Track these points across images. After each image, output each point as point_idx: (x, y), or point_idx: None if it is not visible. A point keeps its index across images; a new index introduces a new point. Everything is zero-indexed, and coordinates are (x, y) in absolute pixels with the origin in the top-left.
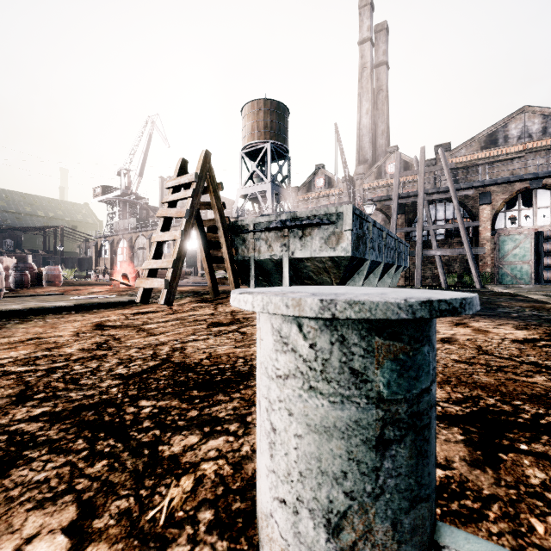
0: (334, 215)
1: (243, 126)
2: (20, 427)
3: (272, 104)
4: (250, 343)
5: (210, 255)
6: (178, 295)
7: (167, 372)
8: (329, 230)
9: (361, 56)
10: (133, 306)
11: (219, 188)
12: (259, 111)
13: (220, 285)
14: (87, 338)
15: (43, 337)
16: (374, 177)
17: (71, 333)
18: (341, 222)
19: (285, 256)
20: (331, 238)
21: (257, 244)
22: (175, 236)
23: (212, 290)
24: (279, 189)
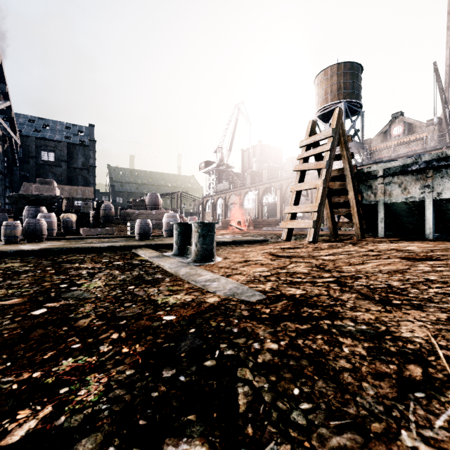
0: None
1: (316, 94)
2: None
3: (345, 66)
4: None
5: (331, 201)
6: (293, 237)
7: None
8: None
9: None
10: (267, 243)
11: (347, 141)
12: (332, 76)
13: None
14: (290, 263)
15: (251, 260)
16: None
17: (266, 259)
18: None
19: (427, 198)
20: None
21: (387, 188)
22: (316, 184)
23: (332, 232)
24: (352, 143)
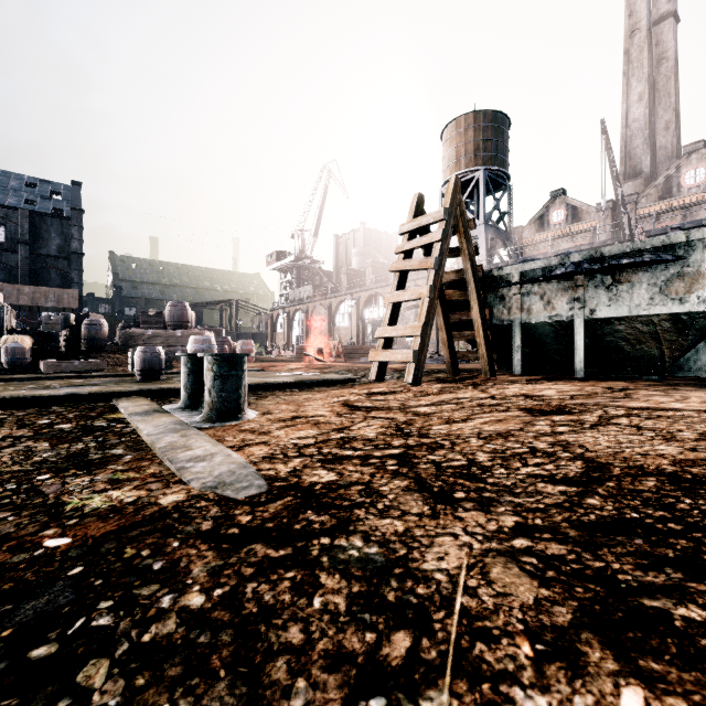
0: (681, 246)
1: (444, 155)
2: (526, 547)
3: (486, 116)
4: (705, 444)
5: (449, 319)
6: (396, 374)
7: (654, 482)
8: (670, 270)
9: (628, 14)
10: (353, 385)
11: (469, 227)
12: (467, 129)
13: (431, 363)
14: (362, 420)
15: (305, 415)
16: (657, 197)
17: (330, 413)
18: (697, 256)
19: (578, 317)
20: (673, 284)
21: (525, 302)
22: (420, 294)
23: (450, 367)
24: (496, 232)
